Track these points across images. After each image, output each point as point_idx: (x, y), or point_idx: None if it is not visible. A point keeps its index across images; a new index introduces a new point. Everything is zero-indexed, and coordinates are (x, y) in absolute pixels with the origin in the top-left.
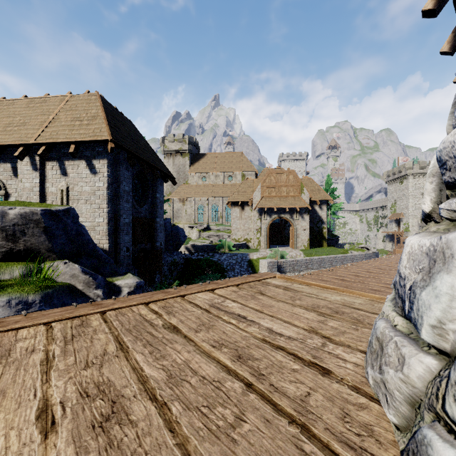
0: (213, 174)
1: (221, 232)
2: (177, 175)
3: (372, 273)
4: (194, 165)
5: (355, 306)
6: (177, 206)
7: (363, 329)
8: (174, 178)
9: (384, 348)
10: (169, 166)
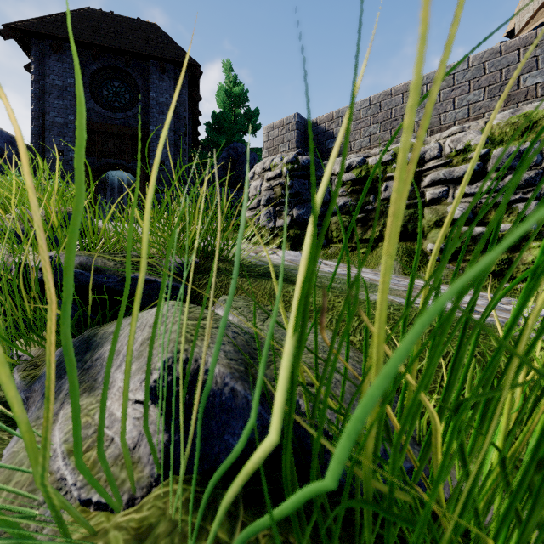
0: None
1: None
2: None
3: None
4: None
5: None
6: None
7: None
8: (197, 66)
9: None
10: None
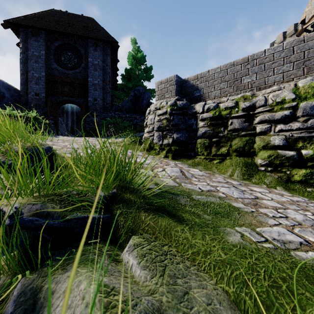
0: None
1: None
2: None
3: None
4: None
5: None
6: None
7: None
8: (116, 42)
9: None
10: None
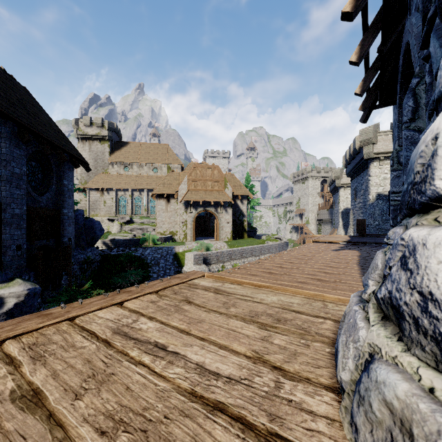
0: (137, 165)
1: (146, 225)
2: (95, 163)
3: (294, 263)
4: (115, 153)
5: (295, 308)
6: (95, 196)
7: (314, 344)
8: (87, 164)
9: (418, 439)
10: (84, 152)
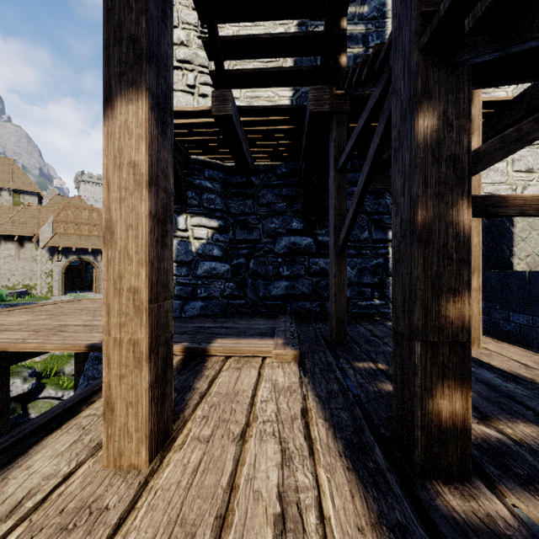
0: None
1: None
2: None
3: None
4: None
5: None
6: None
7: None
8: None
9: None
10: None
